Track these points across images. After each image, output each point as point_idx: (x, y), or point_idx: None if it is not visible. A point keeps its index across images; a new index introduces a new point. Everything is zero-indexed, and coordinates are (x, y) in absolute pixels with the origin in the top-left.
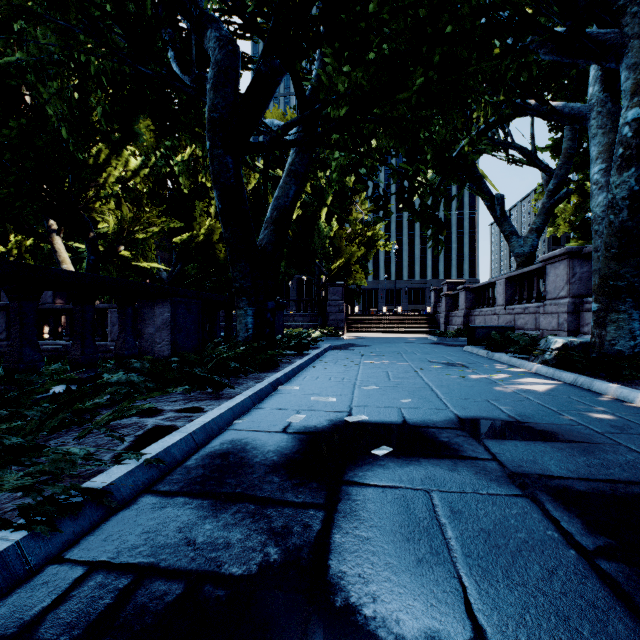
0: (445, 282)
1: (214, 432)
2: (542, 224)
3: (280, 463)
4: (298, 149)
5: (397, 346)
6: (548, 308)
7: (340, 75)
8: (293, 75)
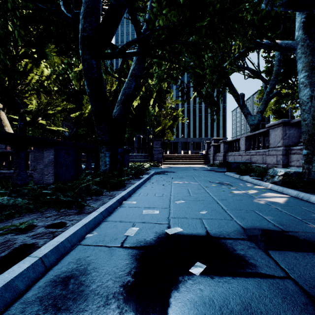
0: (213, 139)
1: (66, 250)
2: (263, 109)
3: (113, 291)
4: (136, 62)
5: (190, 172)
6: (271, 152)
7: (161, 14)
8: (134, 19)
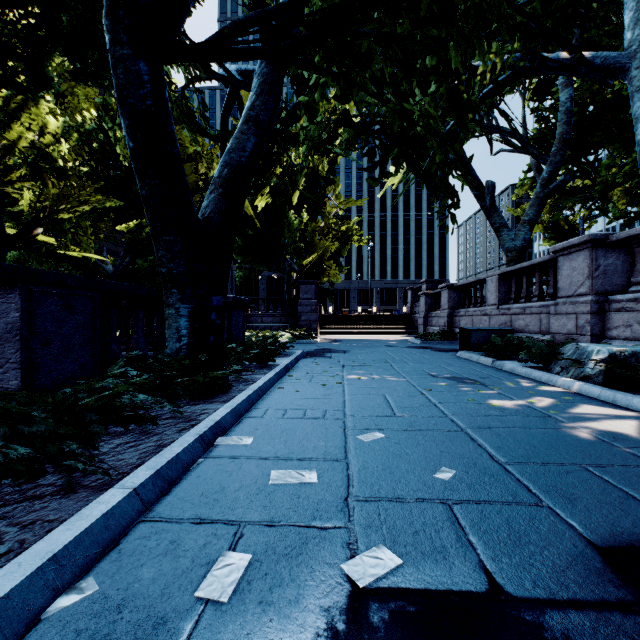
0: (424, 280)
1: None
2: (535, 216)
3: None
4: (260, 89)
5: (380, 351)
6: (562, 307)
7: None
8: None
